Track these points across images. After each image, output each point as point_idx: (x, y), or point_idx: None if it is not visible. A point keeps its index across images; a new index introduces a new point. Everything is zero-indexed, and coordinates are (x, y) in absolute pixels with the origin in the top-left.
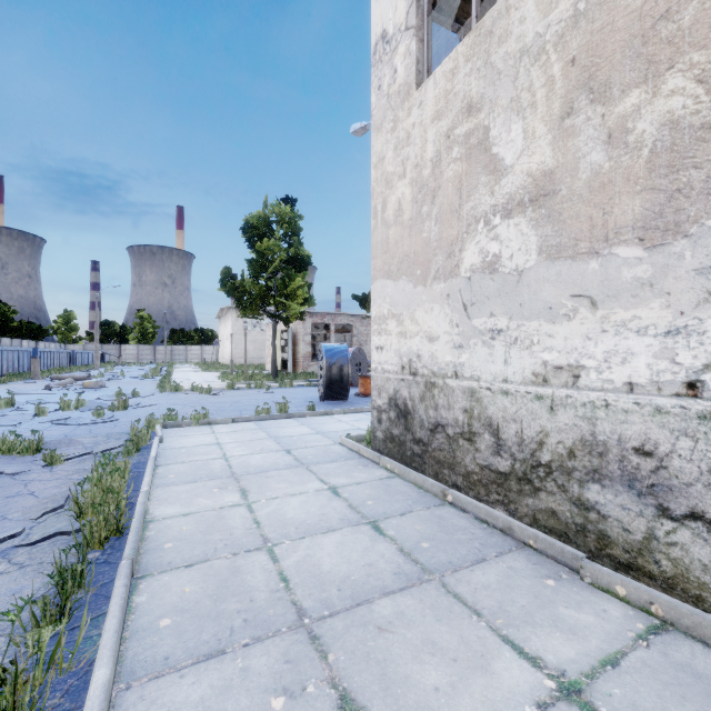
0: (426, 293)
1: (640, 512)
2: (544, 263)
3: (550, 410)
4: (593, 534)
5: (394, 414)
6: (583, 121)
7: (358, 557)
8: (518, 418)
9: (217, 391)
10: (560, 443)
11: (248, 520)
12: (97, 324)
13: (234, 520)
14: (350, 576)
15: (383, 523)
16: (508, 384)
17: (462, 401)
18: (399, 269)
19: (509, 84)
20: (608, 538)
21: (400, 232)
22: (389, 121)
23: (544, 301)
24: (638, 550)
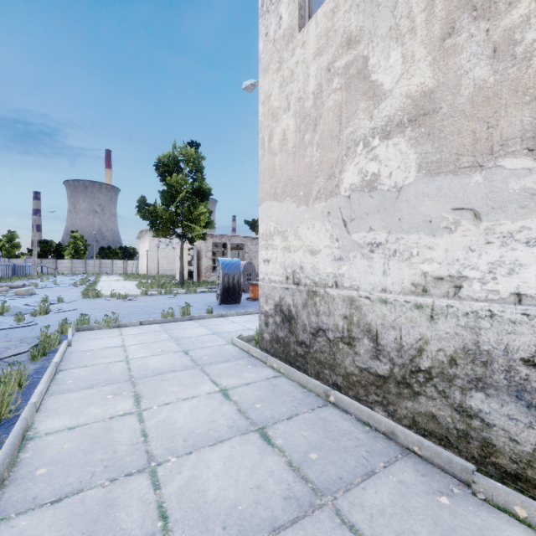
0: (308, 212)
1: (530, 424)
2: (424, 179)
3: (430, 319)
4: (477, 441)
5: (280, 319)
6: (466, 39)
7: (246, 476)
8: (397, 325)
9: (132, 297)
10: (441, 351)
11: (135, 432)
12: (35, 242)
13: (122, 433)
14: (237, 504)
15: (271, 430)
16: (387, 294)
17: (342, 308)
18: (284, 191)
19: (388, 14)
20: (493, 446)
21: (285, 159)
22: (275, 62)
23: (424, 215)
24: (527, 461)
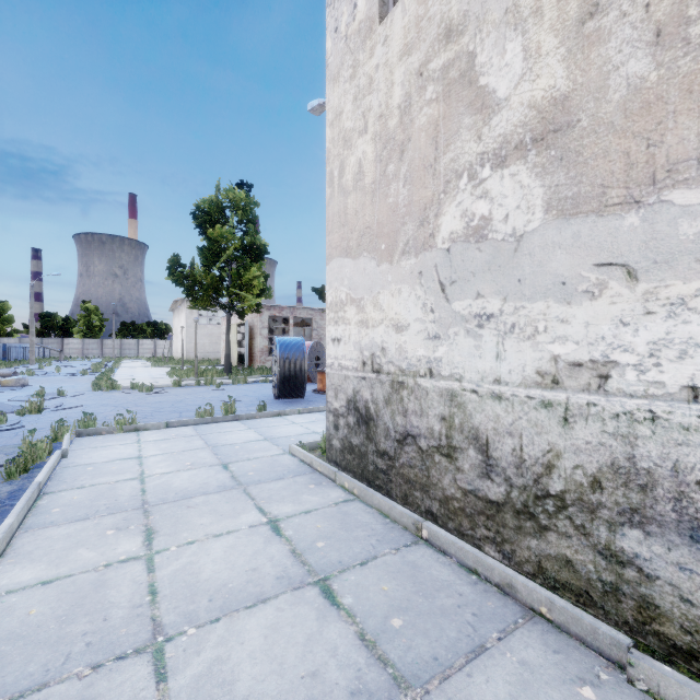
0: (392, 272)
1: None
2: (555, 223)
3: (563, 422)
4: (631, 600)
5: (354, 420)
6: (615, 19)
7: (296, 657)
8: (515, 431)
9: (160, 389)
10: (578, 468)
11: (140, 588)
12: (32, 316)
13: (120, 589)
14: None
15: (337, 582)
16: (501, 386)
17: (439, 406)
18: (359, 244)
19: None
20: (655, 608)
21: (361, 200)
22: (347, 68)
23: (555, 274)
24: None
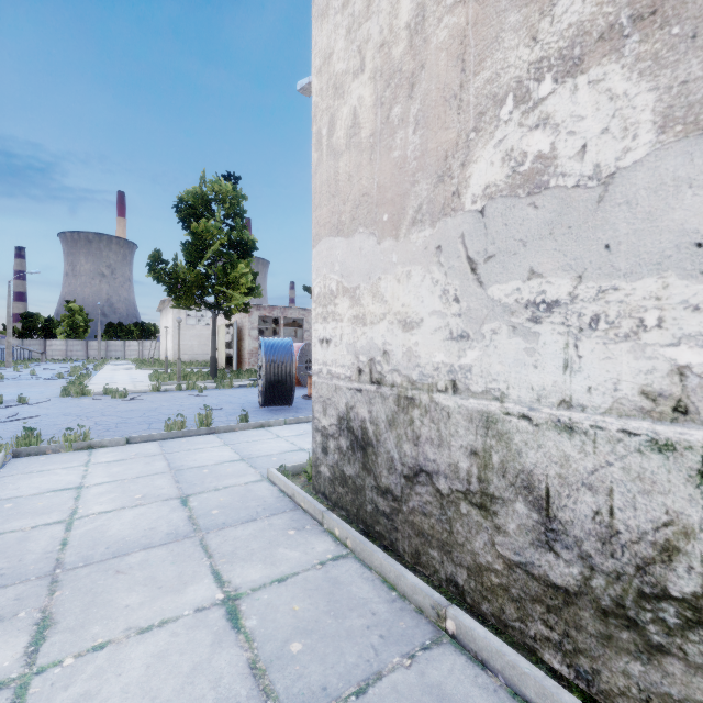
0: (397, 250)
1: None
2: (680, 146)
3: (698, 479)
4: None
5: (347, 443)
6: None
7: None
8: (600, 483)
9: (135, 395)
10: None
11: None
12: (9, 316)
13: None
14: None
15: None
16: (573, 412)
17: (467, 435)
18: (354, 217)
19: None
20: None
21: (355, 160)
22: None
23: (680, 231)
24: None
